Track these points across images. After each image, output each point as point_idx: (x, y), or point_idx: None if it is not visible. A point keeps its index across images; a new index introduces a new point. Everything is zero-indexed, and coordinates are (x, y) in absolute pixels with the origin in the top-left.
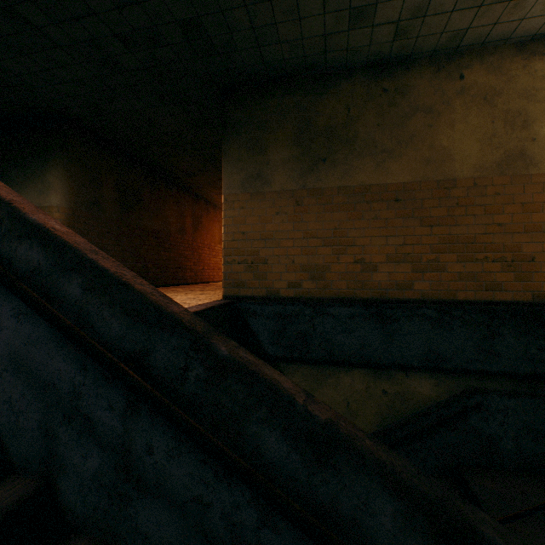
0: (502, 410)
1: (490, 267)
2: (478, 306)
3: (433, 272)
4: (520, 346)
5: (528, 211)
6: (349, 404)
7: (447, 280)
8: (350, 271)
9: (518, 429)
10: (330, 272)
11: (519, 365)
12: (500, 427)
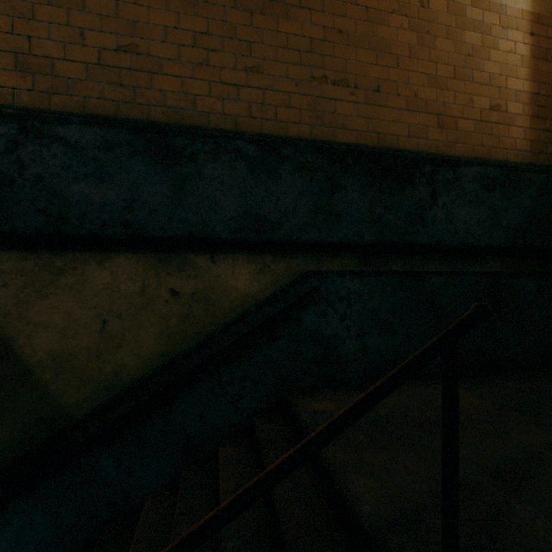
0: (345, 296)
1: (330, 93)
2: (315, 145)
3: (254, 89)
4: (365, 204)
5: (373, 21)
6: (107, 323)
7: (275, 104)
8: (109, 64)
9: (362, 322)
10: (66, 61)
11: (364, 232)
12: (342, 322)
